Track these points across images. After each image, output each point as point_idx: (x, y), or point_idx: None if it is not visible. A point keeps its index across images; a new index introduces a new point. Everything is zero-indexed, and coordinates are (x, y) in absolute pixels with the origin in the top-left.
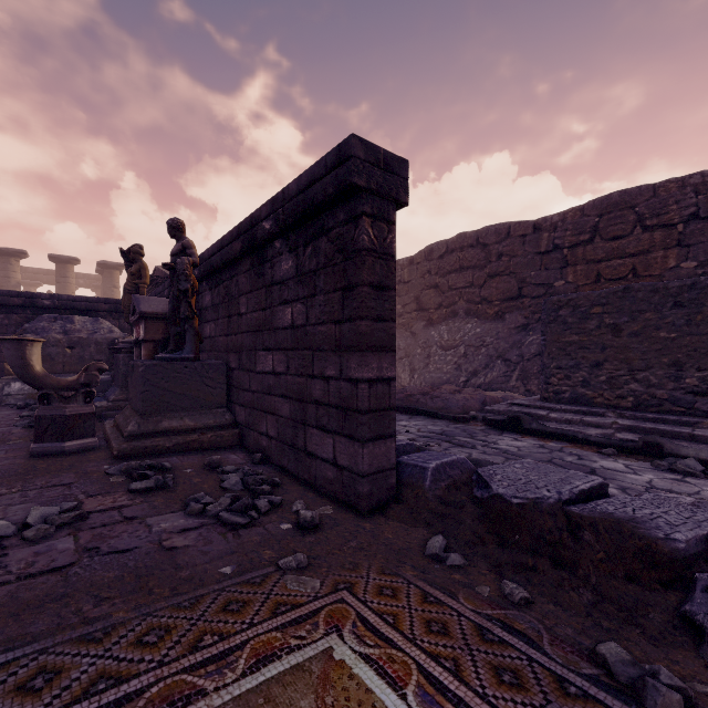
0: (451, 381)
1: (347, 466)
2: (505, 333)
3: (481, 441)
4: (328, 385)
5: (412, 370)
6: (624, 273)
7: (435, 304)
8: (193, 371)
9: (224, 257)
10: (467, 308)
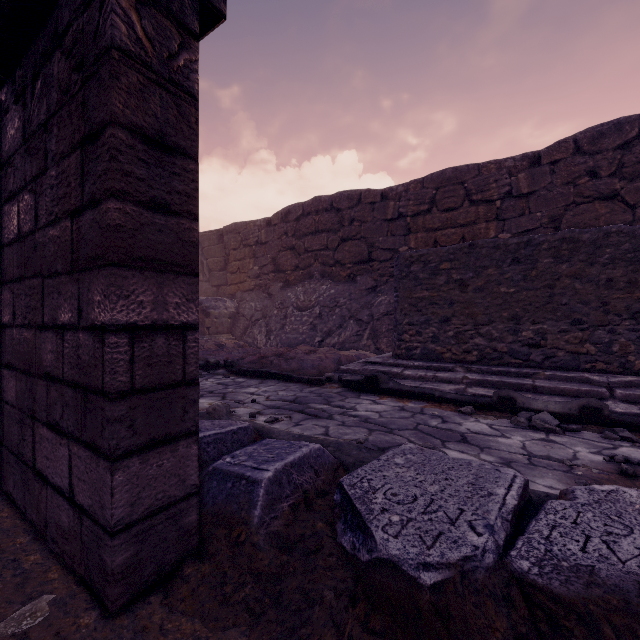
0: (307, 341)
1: (88, 507)
2: (356, 294)
3: (339, 408)
4: (61, 341)
5: (268, 331)
6: (456, 241)
7: (292, 266)
8: None
9: None
10: (322, 270)
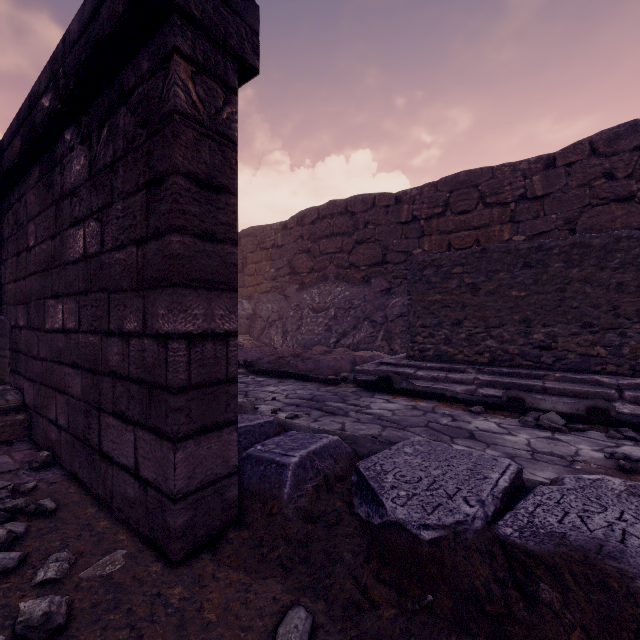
0: (323, 342)
1: (153, 480)
2: (371, 296)
3: (354, 406)
4: (127, 346)
5: (285, 332)
6: (470, 244)
7: (307, 268)
8: None
9: (4, 165)
10: (337, 272)
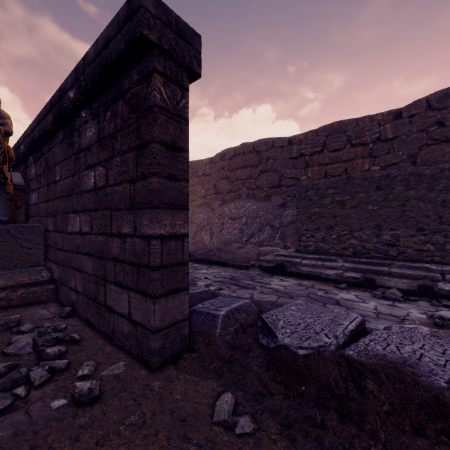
0: (237, 240)
1: (140, 321)
2: (271, 209)
3: (259, 283)
4: (123, 242)
5: (211, 233)
6: (340, 172)
7: (227, 190)
8: (4, 232)
9: (40, 130)
10: (247, 192)
